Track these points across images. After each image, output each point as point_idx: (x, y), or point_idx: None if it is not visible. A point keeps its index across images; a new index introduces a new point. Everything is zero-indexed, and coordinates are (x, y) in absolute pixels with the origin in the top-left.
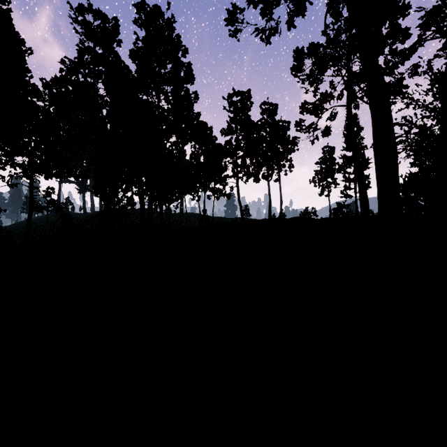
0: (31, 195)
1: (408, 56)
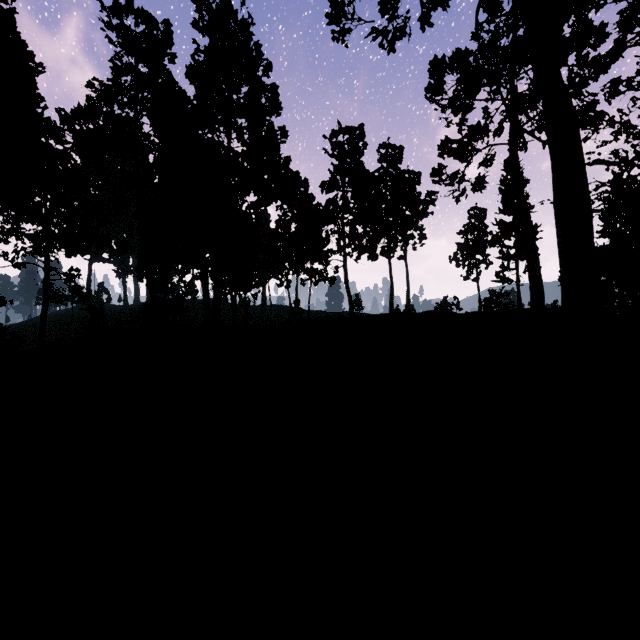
0: (46, 280)
1: (604, 68)
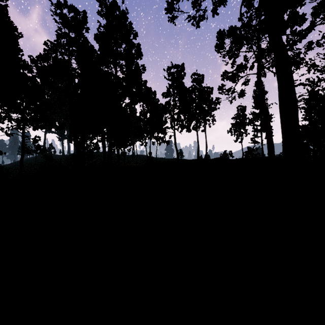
0: (23, 142)
1: (304, 36)
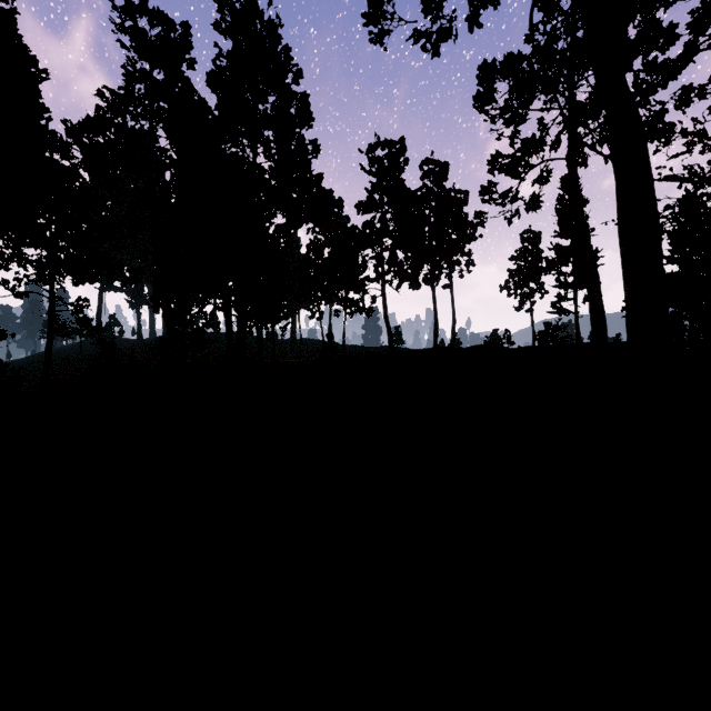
0: (51, 311)
1: (674, 73)
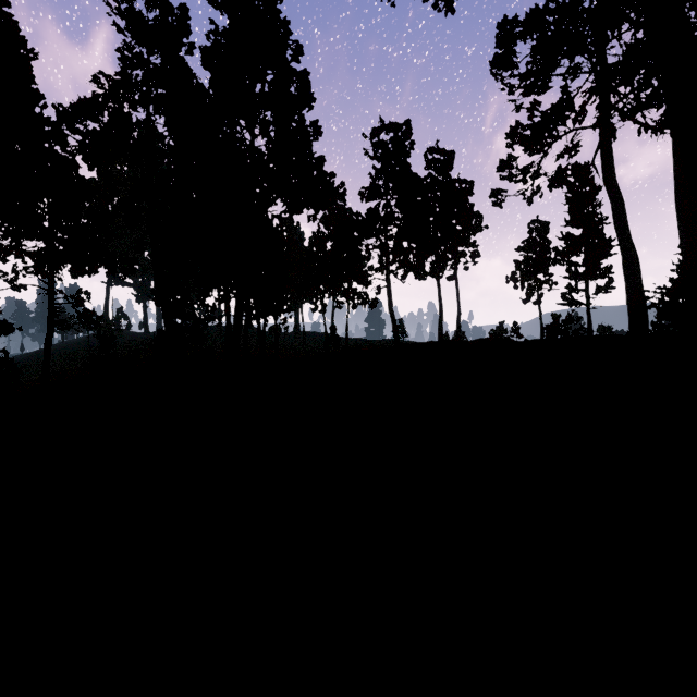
0: (50, 304)
1: None
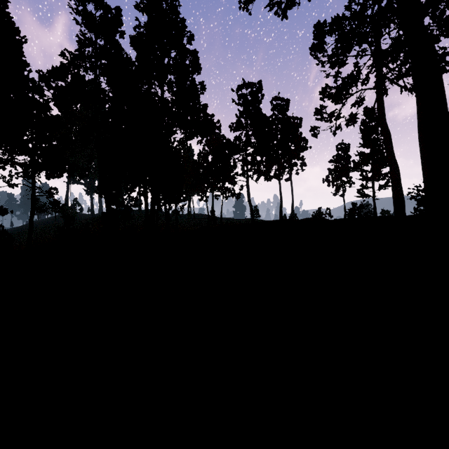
0: (32, 196)
1: None
